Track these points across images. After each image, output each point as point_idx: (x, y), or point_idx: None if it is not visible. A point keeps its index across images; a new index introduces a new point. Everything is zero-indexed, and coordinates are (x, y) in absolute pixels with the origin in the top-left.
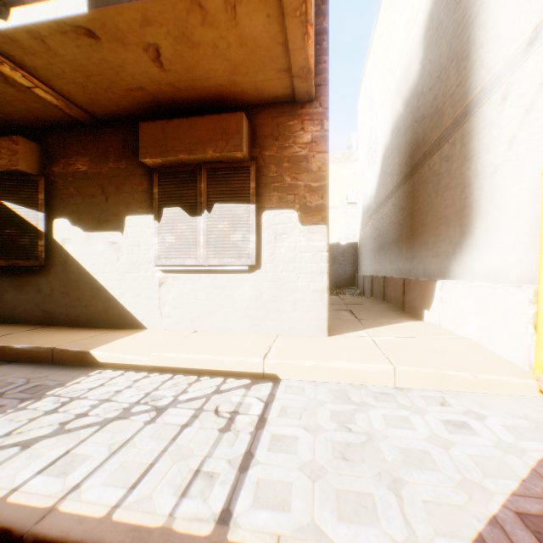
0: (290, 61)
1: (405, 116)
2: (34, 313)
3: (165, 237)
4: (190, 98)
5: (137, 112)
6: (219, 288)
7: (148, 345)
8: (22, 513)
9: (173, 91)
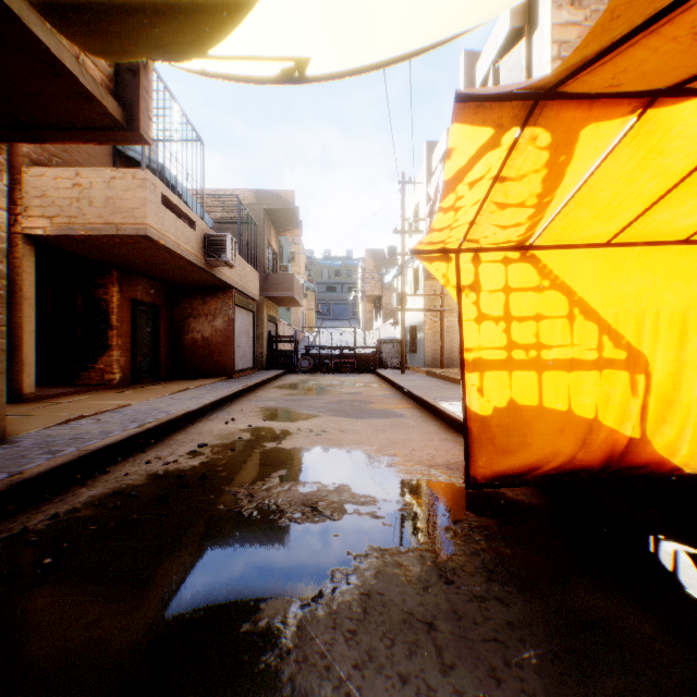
0: None
1: None
2: None
3: None
4: None
5: None
6: None
7: None
8: (448, 411)
9: None
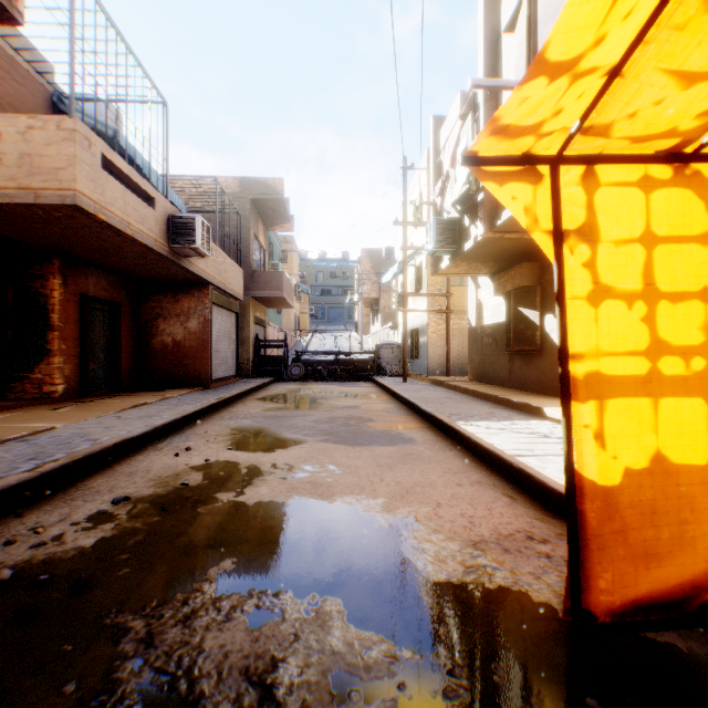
0: None
1: None
2: (534, 384)
3: None
4: None
5: None
6: None
7: None
8: (474, 436)
9: None
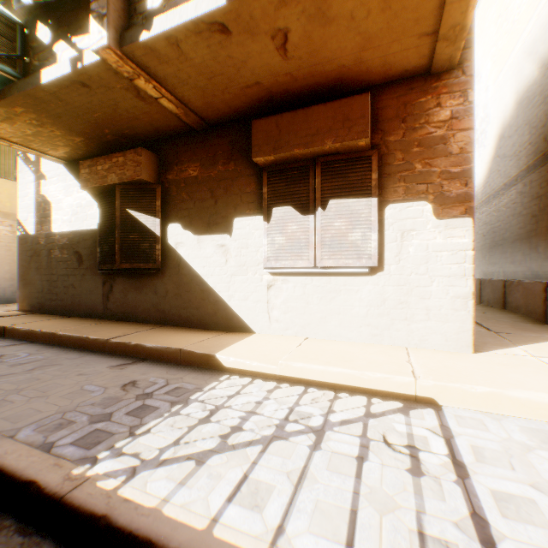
0: (441, 20)
1: (542, 82)
2: (150, 313)
3: (275, 238)
4: (305, 88)
5: (246, 111)
6: (333, 292)
7: (267, 352)
8: None
9: (289, 81)
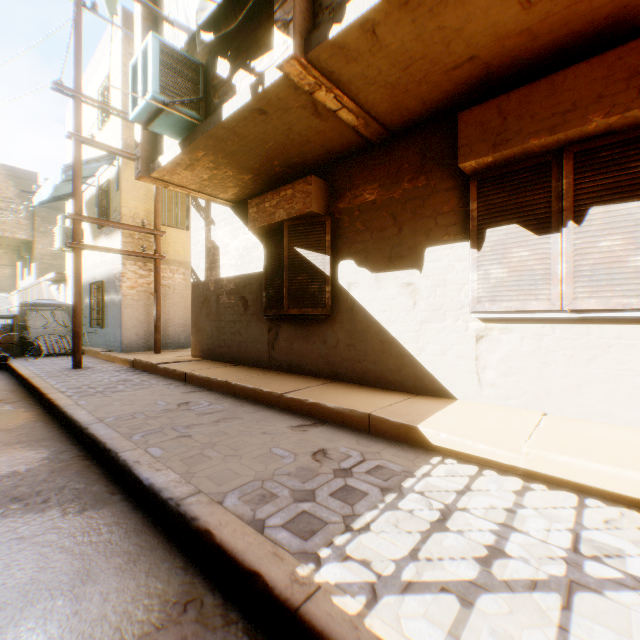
0: None
1: None
2: (318, 365)
3: (490, 270)
4: (547, 47)
5: (445, 104)
6: (592, 347)
7: (491, 430)
8: None
9: (523, 43)
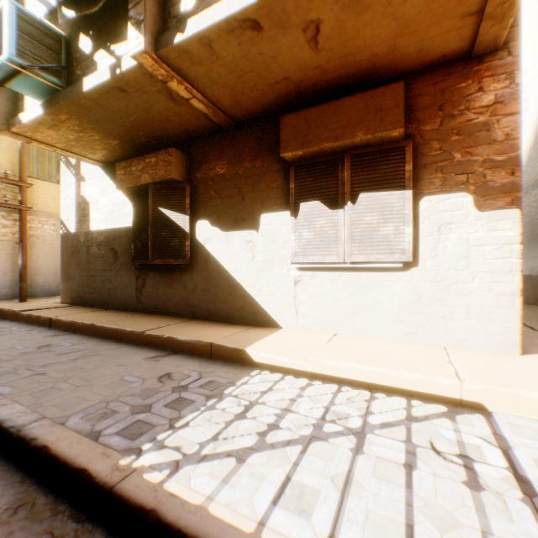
0: None
1: None
2: (180, 307)
3: (302, 233)
4: (334, 80)
5: (273, 107)
6: (363, 287)
7: (297, 347)
8: None
9: (319, 75)
